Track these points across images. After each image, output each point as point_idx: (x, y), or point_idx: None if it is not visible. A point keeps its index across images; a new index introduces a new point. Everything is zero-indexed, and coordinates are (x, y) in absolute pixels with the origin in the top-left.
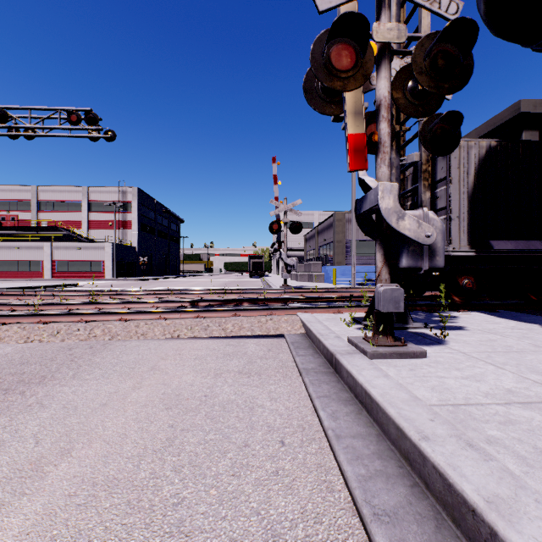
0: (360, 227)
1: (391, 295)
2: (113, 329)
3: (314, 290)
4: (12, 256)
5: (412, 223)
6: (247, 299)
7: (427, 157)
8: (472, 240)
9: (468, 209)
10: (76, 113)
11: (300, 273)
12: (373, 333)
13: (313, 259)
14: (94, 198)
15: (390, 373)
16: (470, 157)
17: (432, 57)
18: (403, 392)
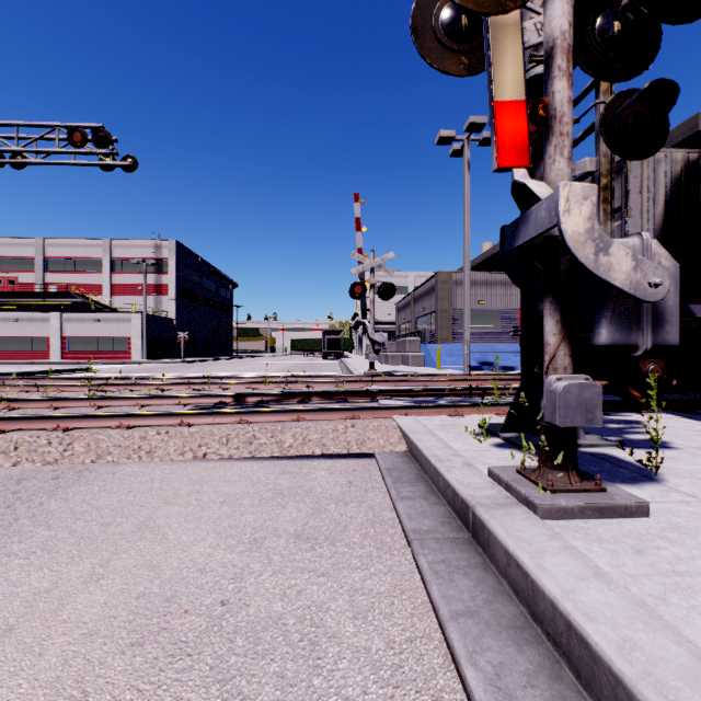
0: (510, 274)
1: (579, 396)
2: (104, 444)
3: (413, 377)
4: (9, 330)
5: (624, 260)
6: (318, 392)
7: (608, 165)
8: None
9: None
10: (81, 131)
11: (391, 354)
12: (539, 464)
13: (409, 335)
14: (119, 255)
15: (601, 564)
16: (657, 177)
17: None
18: (668, 638)
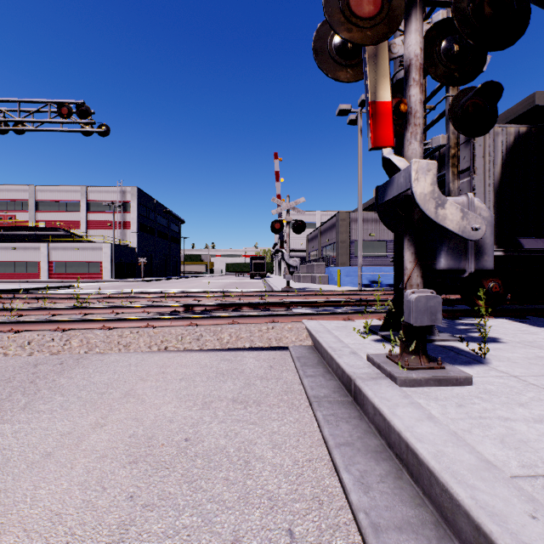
0: (382, 220)
1: (426, 304)
2: (92, 340)
3: (318, 292)
4: (8, 257)
5: (455, 212)
6: (247, 303)
7: (456, 140)
8: (499, 238)
9: (494, 203)
10: (67, 106)
11: (302, 275)
12: (400, 351)
13: (316, 260)
14: (93, 198)
15: (434, 412)
16: (496, 145)
17: (478, 1)
18: (465, 451)
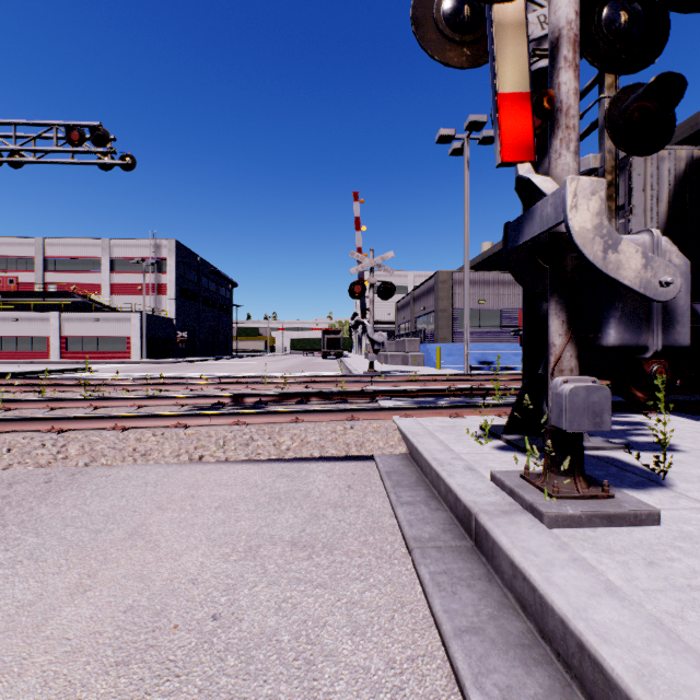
0: (513, 273)
1: (586, 399)
2: (98, 446)
3: (412, 377)
4: (8, 330)
5: (634, 257)
6: (317, 392)
7: (613, 162)
8: None
9: None
10: (78, 130)
11: (390, 354)
12: (544, 469)
13: (408, 334)
14: (118, 254)
15: (613, 577)
16: (661, 175)
17: None
18: (689, 663)
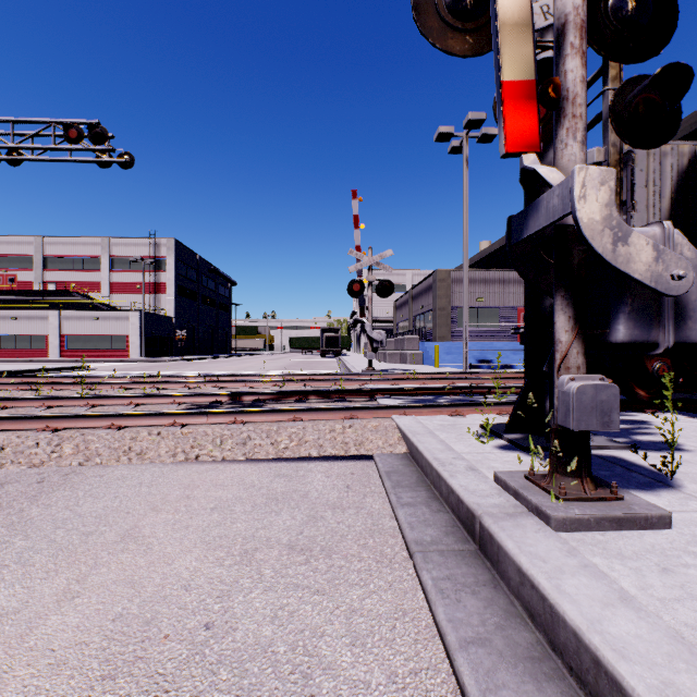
0: (517, 268)
1: (595, 398)
2: (93, 445)
3: (411, 375)
4: (7, 328)
5: (645, 250)
6: (315, 391)
7: (617, 155)
8: None
9: None
10: (76, 127)
11: (389, 352)
12: (550, 470)
13: (407, 333)
14: (117, 253)
15: (626, 585)
16: (664, 171)
17: None
18: None
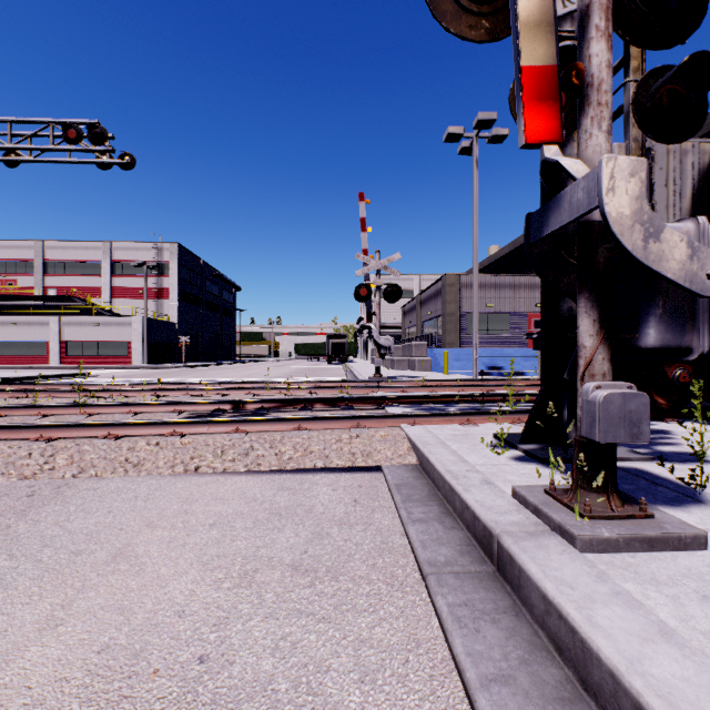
0: (536, 268)
1: (623, 407)
2: (88, 456)
3: (420, 382)
4: (7, 334)
5: (678, 247)
6: (321, 398)
7: (639, 151)
8: None
9: None
10: (76, 127)
11: (397, 359)
12: (573, 485)
13: (415, 339)
14: (119, 257)
15: (664, 616)
16: (684, 169)
17: None
18: None
